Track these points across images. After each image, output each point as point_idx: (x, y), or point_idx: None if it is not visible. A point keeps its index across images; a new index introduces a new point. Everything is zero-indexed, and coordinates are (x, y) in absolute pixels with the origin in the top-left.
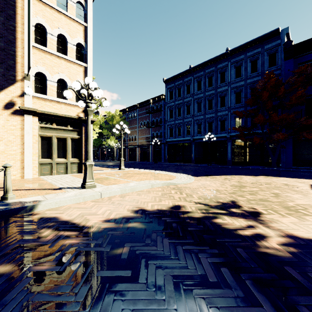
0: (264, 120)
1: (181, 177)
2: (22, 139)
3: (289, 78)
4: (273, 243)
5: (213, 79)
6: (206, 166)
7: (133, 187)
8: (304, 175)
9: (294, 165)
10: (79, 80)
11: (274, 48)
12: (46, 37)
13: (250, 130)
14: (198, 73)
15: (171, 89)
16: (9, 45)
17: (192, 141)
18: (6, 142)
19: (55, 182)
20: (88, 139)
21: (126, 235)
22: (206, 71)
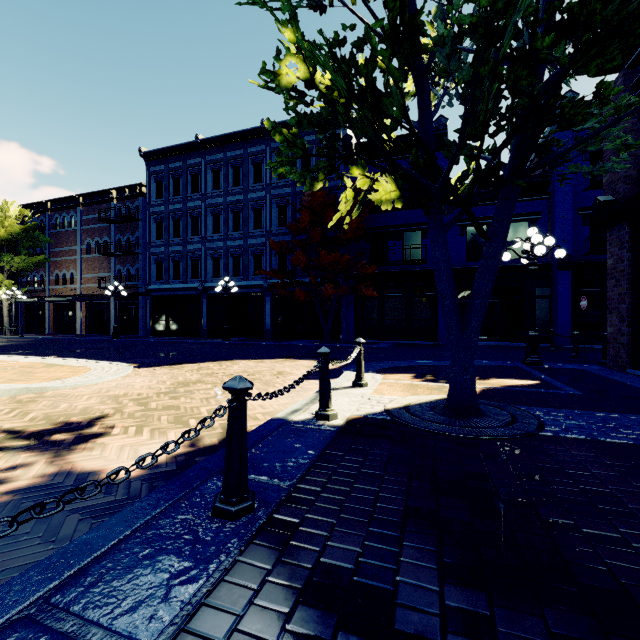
0: (308, 262)
1: (102, 371)
2: None
3: None
4: None
5: (242, 172)
6: (218, 343)
7: None
8: (347, 354)
9: (356, 337)
10: None
11: None
12: None
13: (291, 277)
14: (215, 155)
15: (160, 177)
16: None
17: (202, 292)
18: None
19: None
20: None
21: None
22: (229, 155)
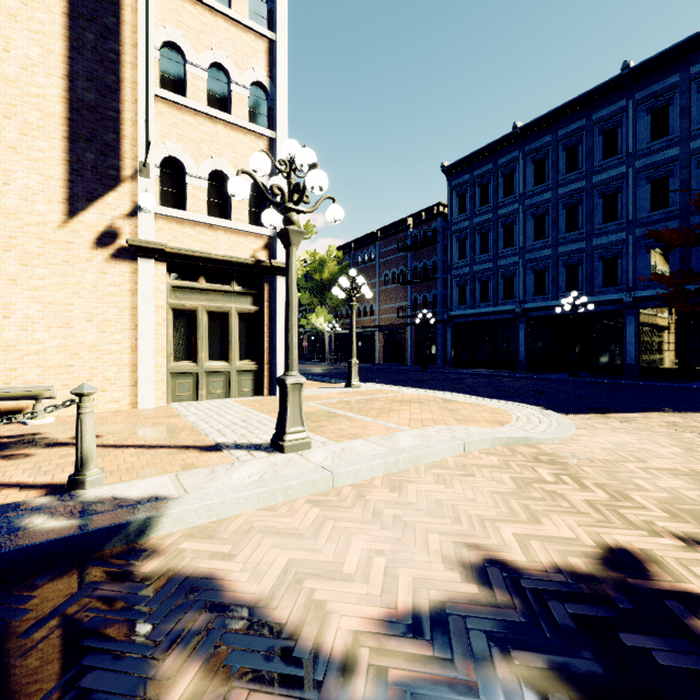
0: None
1: (526, 414)
2: (134, 317)
3: None
4: None
5: (581, 150)
6: (567, 380)
7: (416, 454)
8: None
9: None
10: None
11: None
12: (185, 73)
13: None
14: (537, 141)
15: (463, 189)
16: (105, 98)
17: (519, 315)
18: (100, 323)
19: (206, 424)
20: (290, 313)
21: None
22: (560, 134)
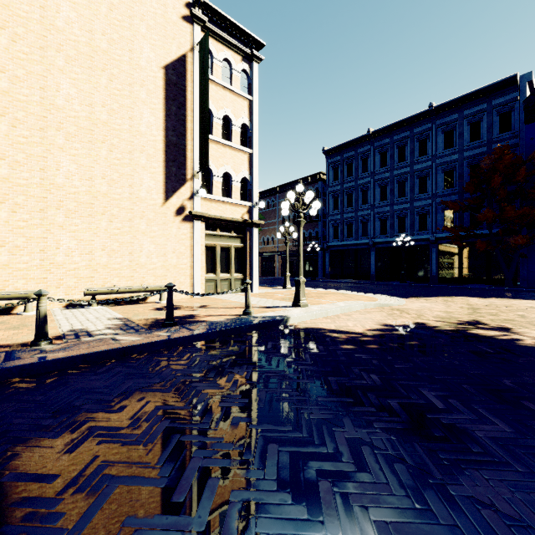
0: (494, 217)
1: (383, 298)
2: (191, 250)
3: (533, 153)
4: (529, 342)
5: (407, 150)
6: (399, 285)
7: (349, 307)
8: None
9: None
10: (244, 172)
11: (508, 104)
12: (211, 121)
13: (471, 231)
14: (382, 141)
15: (336, 165)
16: (180, 139)
17: (371, 246)
18: (178, 254)
19: None
20: (300, 253)
21: (403, 337)
22: (395, 138)
